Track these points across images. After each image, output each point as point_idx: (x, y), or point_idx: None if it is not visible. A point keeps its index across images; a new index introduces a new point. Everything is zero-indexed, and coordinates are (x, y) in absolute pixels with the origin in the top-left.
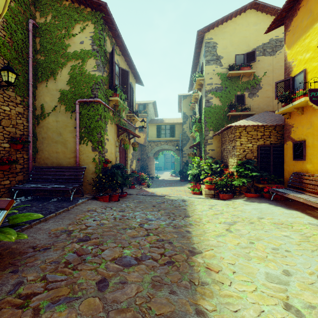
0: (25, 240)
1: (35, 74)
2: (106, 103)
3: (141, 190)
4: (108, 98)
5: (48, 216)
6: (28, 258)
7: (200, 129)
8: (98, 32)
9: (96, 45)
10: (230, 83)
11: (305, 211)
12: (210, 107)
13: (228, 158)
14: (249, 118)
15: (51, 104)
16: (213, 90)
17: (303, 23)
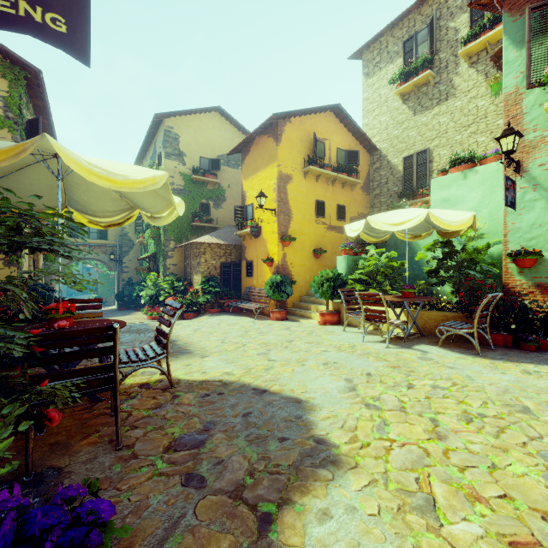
0: None
1: None
2: None
3: None
4: None
5: None
6: None
7: (157, 237)
8: (17, 95)
9: (13, 113)
10: (195, 187)
11: (250, 316)
12: None
13: (193, 275)
14: (213, 234)
15: None
16: (175, 192)
17: (252, 165)
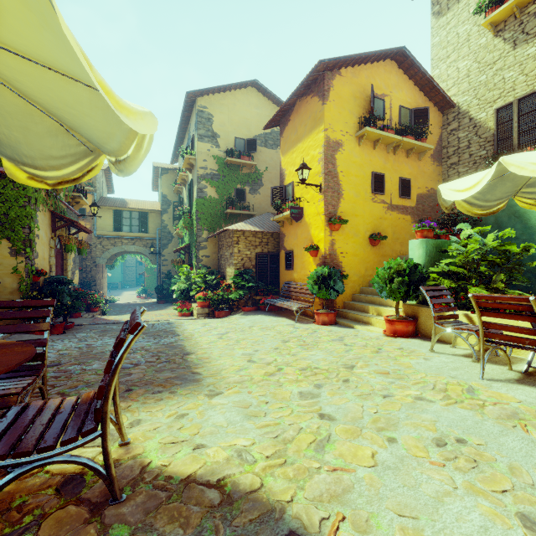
0: None
1: None
2: None
3: (94, 318)
4: None
5: None
6: None
7: (190, 227)
8: None
9: None
10: (229, 172)
11: (289, 317)
12: (204, 198)
13: (226, 268)
14: (248, 221)
15: None
16: (208, 177)
17: (292, 136)
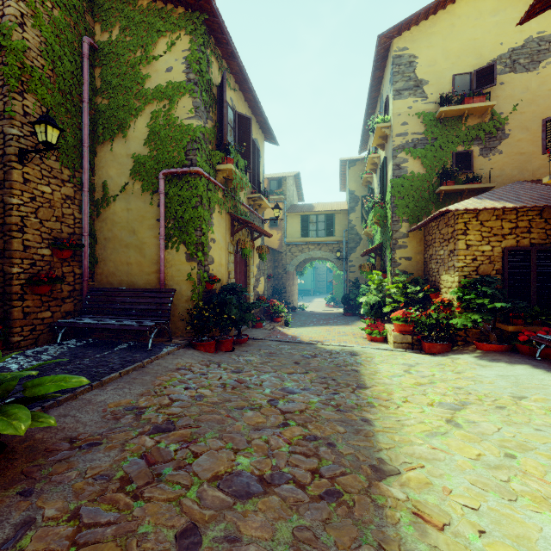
0: (60, 423)
1: (93, 130)
2: (211, 175)
3: (273, 330)
4: (215, 167)
5: (106, 378)
6: (57, 463)
7: (383, 221)
8: (196, 48)
9: (193, 72)
10: (443, 130)
11: None
12: (402, 177)
13: (439, 274)
14: (483, 195)
15: (119, 181)
16: (408, 146)
17: None
